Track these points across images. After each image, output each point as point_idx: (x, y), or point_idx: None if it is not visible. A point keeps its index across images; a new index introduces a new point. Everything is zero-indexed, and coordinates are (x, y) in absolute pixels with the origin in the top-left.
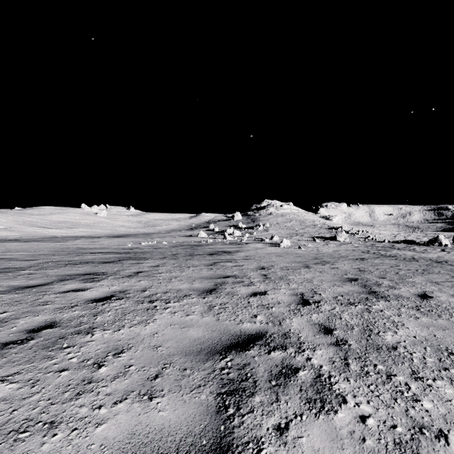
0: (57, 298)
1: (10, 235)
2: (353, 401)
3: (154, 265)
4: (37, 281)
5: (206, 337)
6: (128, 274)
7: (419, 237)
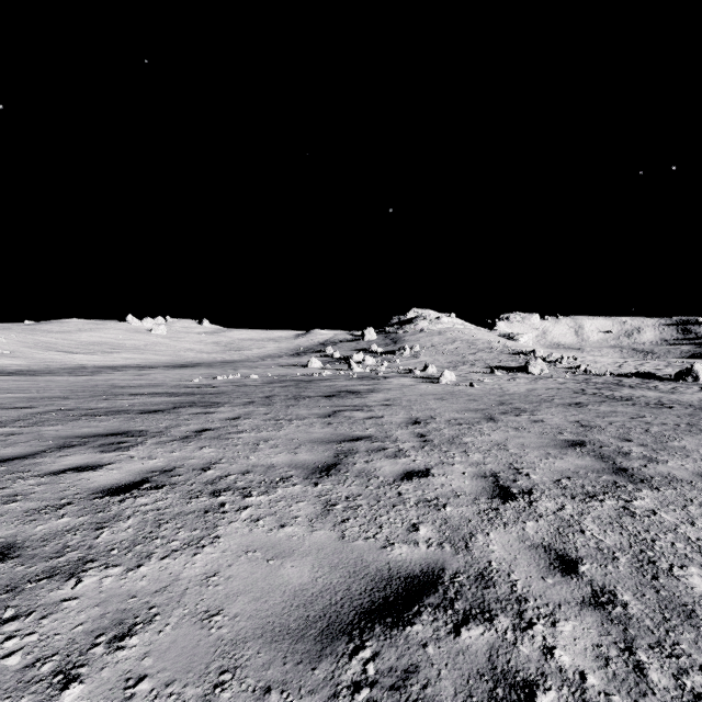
0: (38, 486)
1: (12, 363)
2: None
3: (232, 417)
4: (17, 449)
5: (317, 584)
6: (184, 435)
7: (659, 368)
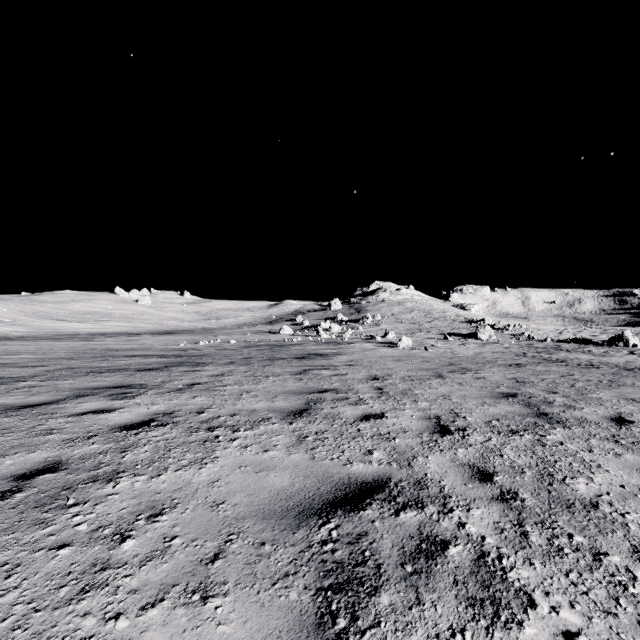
0: (67, 423)
1: (13, 331)
2: (547, 604)
3: (217, 374)
4: (42, 397)
5: (295, 487)
6: (178, 387)
7: (595, 335)
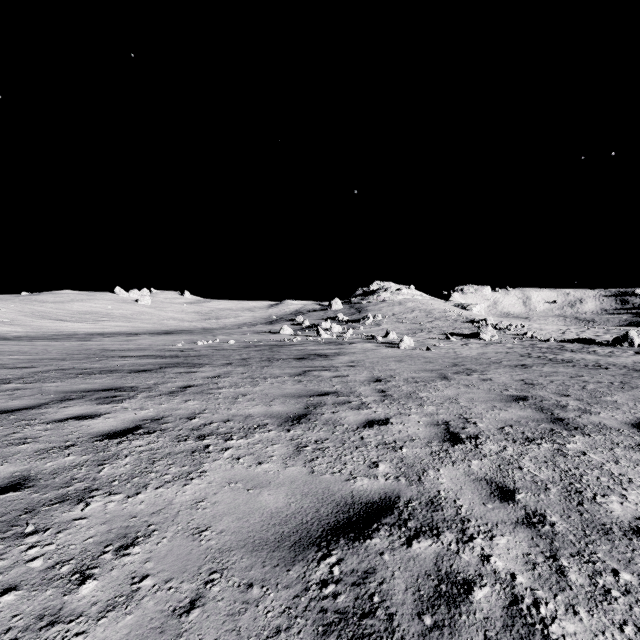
0: (45, 431)
1: (11, 330)
2: None
3: (213, 375)
4: (24, 401)
5: (291, 508)
6: (170, 390)
7: (598, 335)
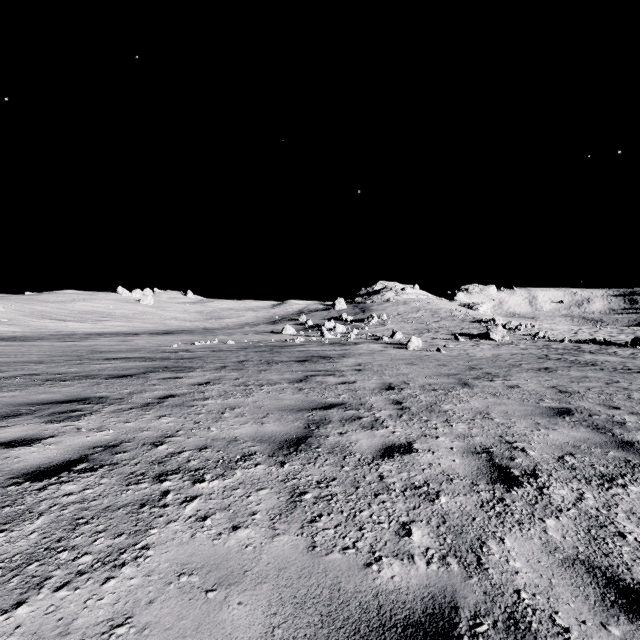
0: None
1: (8, 330)
2: None
3: (202, 382)
4: None
5: None
6: (145, 402)
7: (613, 335)
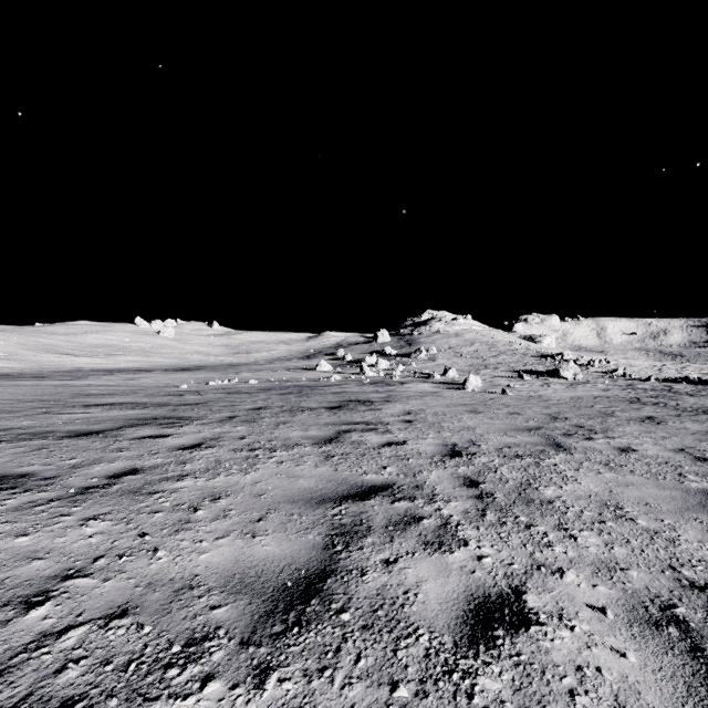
0: None
1: (6, 366)
2: None
3: (190, 444)
4: None
5: None
6: (84, 485)
7: (705, 372)
